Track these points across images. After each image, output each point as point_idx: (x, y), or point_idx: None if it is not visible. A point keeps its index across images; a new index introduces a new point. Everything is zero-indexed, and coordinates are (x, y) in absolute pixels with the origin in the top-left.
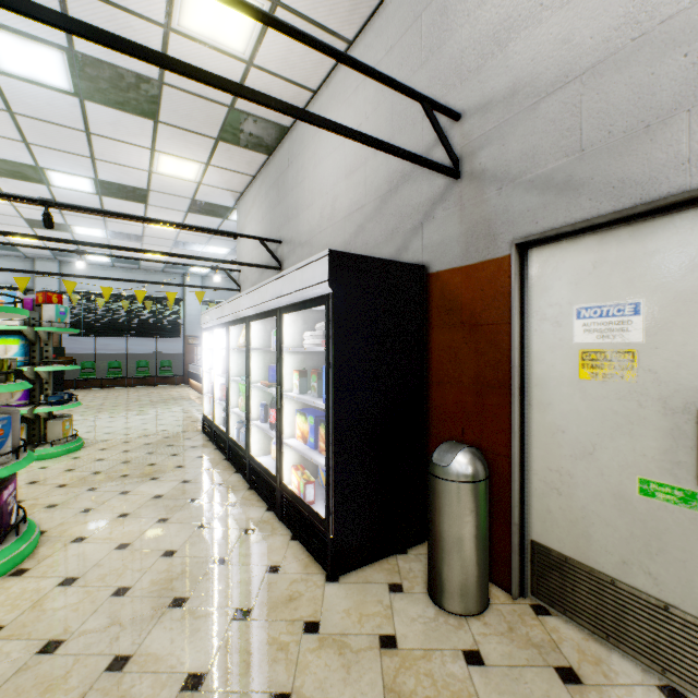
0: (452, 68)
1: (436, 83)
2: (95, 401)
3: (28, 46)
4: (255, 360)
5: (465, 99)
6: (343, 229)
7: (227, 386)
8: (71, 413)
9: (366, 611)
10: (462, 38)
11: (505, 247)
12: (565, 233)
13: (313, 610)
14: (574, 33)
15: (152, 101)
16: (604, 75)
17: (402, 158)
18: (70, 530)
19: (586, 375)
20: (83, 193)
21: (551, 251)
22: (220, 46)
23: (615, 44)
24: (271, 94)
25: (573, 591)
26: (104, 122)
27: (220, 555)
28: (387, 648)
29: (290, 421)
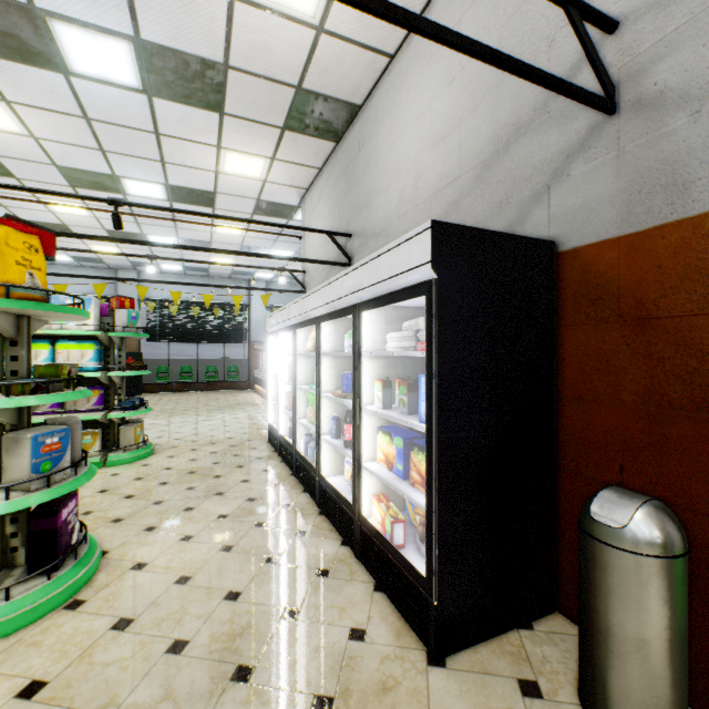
0: None
1: None
2: (168, 405)
3: (98, 40)
4: (326, 366)
5: None
6: (428, 210)
7: (294, 395)
8: (146, 417)
9: None
10: None
11: (707, 198)
12: None
13: None
14: None
15: (217, 91)
16: None
17: (540, 84)
18: (131, 553)
19: None
20: (155, 200)
21: None
22: (288, 11)
23: None
24: (341, 66)
25: None
26: (171, 120)
27: (291, 605)
28: None
29: (370, 440)
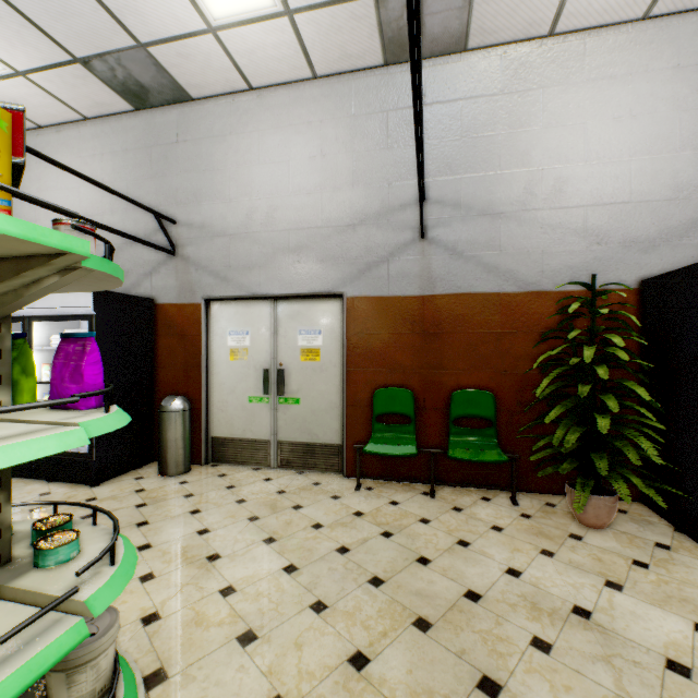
0: (171, 193)
1: (162, 195)
2: None
3: None
4: None
5: (179, 215)
6: None
7: None
8: None
9: (125, 487)
10: (178, 181)
11: (200, 299)
12: (225, 298)
13: (89, 496)
14: (227, 216)
15: None
16: (237, 241)
17: (144, 244)
18: None
19: (232, 359)
20: None
21: (220, 304)
22: None
23: (241, 231)
24: None
25: (228, 451)
26: None
27: None
28: (141, 492)
29: None
